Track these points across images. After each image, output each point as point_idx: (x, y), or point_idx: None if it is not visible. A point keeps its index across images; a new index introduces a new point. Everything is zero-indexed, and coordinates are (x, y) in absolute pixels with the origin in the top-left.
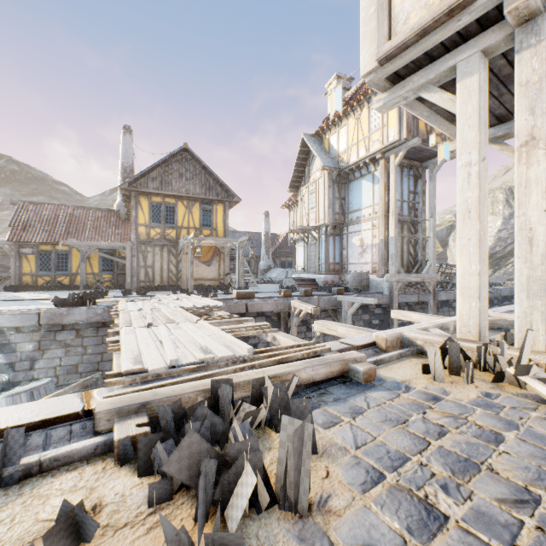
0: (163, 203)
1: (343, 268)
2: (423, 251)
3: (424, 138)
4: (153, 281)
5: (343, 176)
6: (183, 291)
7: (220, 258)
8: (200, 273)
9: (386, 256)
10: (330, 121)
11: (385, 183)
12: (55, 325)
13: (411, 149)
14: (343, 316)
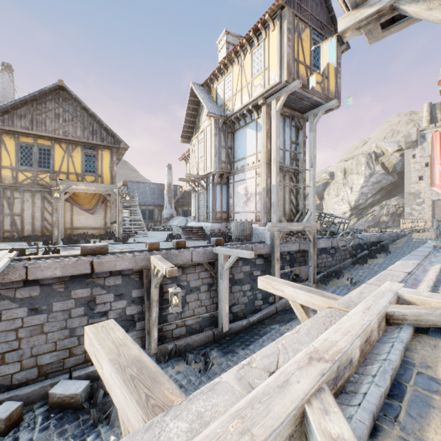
0: (35, 144)
1: (230, 216)
2: (304, 200)
3: (304, 84)
4: (21, 230)
5: (229, 124)
6: (45, 242)
7: (106, 205)
8: (82, 221)
9: (269, 204)
10: (216, 69)
11: (267, 130)
12: None
13: (292, 96)
14: (219, 270)
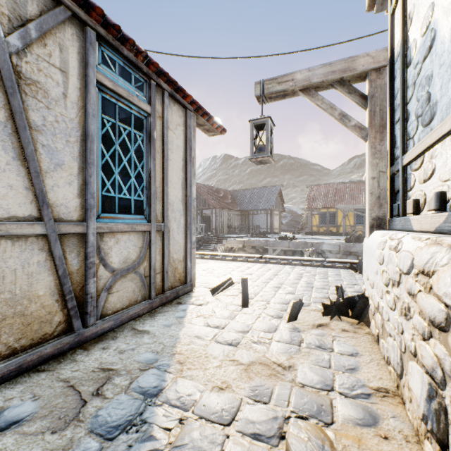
0: None
1: None
2: None
3: None
4: None
5: None
6: None
7: None
8: None
9: None
10: None
11: None
12: (345, 252)
13: None
14: None
